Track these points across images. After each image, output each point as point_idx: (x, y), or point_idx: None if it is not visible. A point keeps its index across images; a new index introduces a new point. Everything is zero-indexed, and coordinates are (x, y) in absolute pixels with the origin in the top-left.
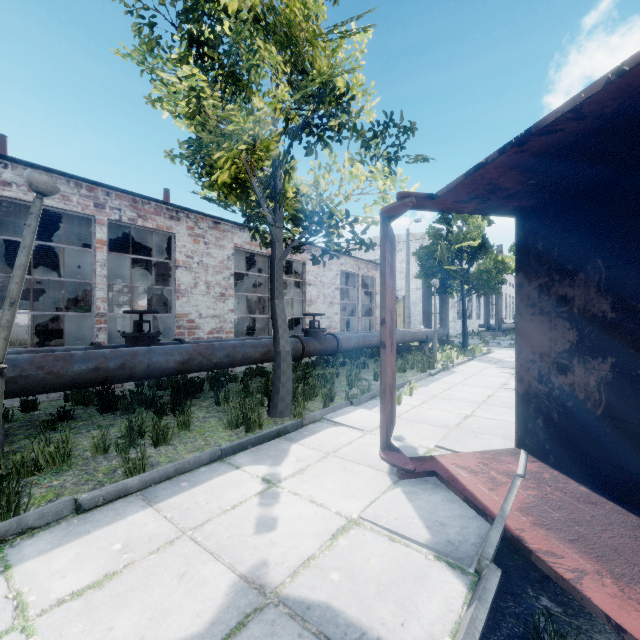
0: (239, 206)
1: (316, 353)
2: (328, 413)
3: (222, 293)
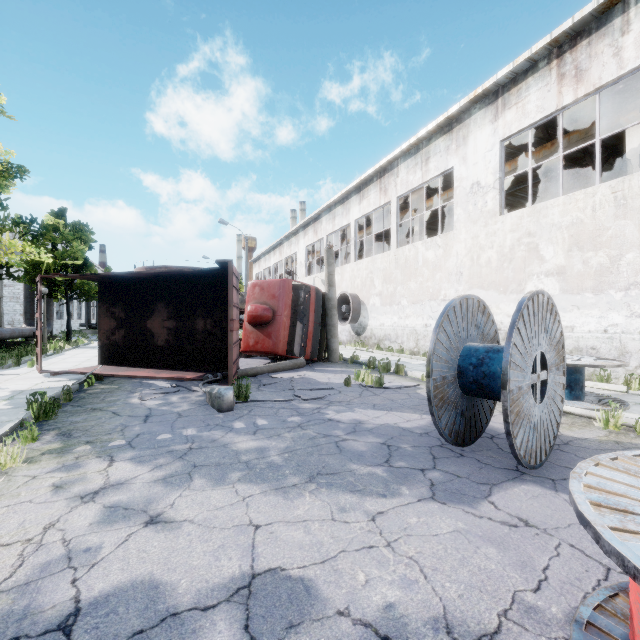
0: None
1: None
2: None
3: None
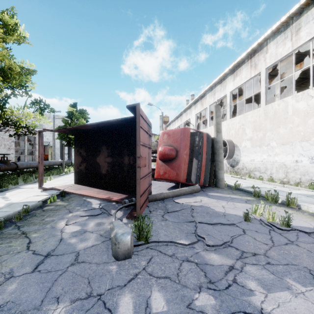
0: None
1: (6, 170)
2: (17, 186)
3: None
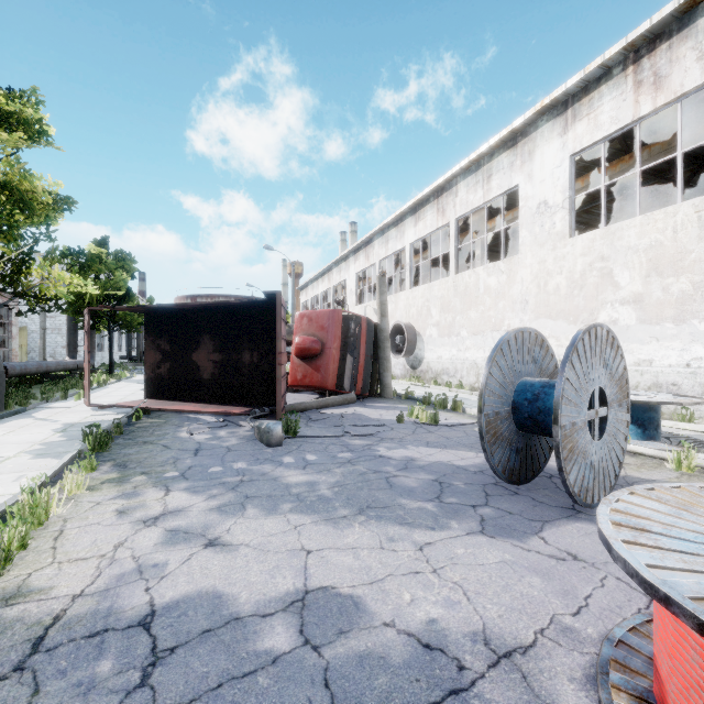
0: None
1: None
2: (36, 406)
3: None
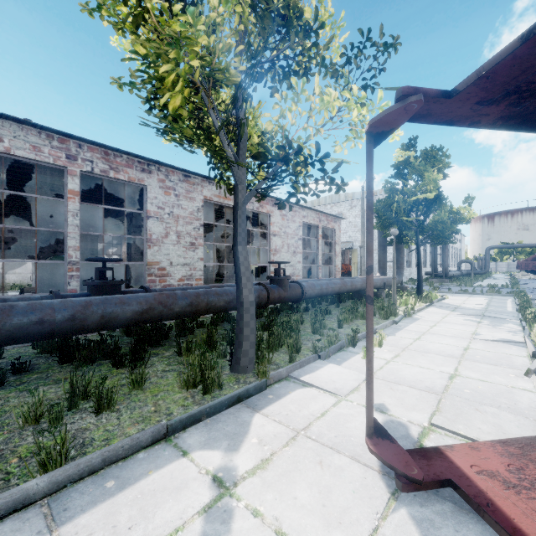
0: (204, 154)
1: (281, 300)
2: (295, 369)
3: (192, 242)
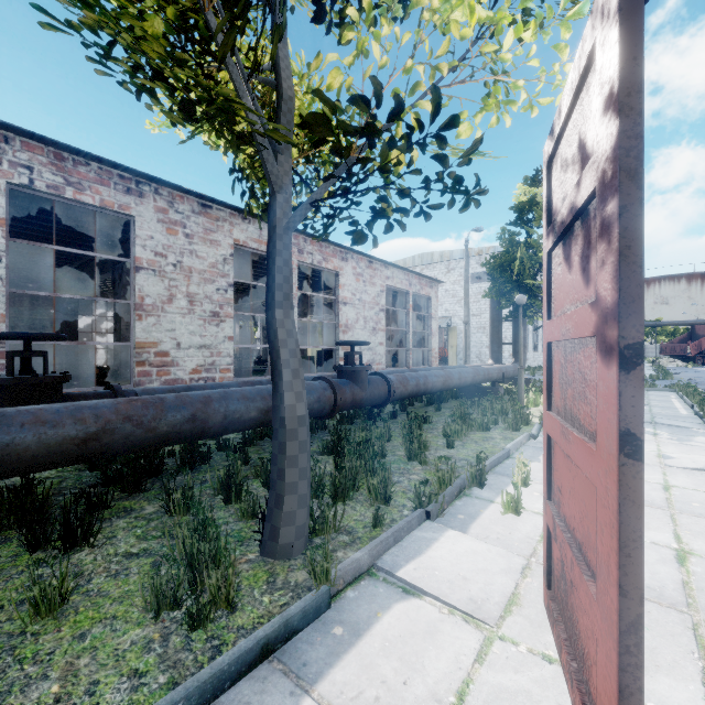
0: None
1: (356, 405)
2: (385, 547)
3: (214, 312)
